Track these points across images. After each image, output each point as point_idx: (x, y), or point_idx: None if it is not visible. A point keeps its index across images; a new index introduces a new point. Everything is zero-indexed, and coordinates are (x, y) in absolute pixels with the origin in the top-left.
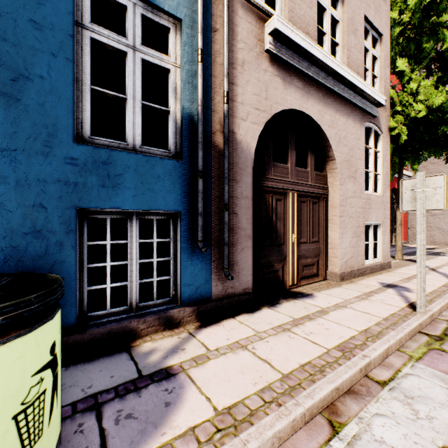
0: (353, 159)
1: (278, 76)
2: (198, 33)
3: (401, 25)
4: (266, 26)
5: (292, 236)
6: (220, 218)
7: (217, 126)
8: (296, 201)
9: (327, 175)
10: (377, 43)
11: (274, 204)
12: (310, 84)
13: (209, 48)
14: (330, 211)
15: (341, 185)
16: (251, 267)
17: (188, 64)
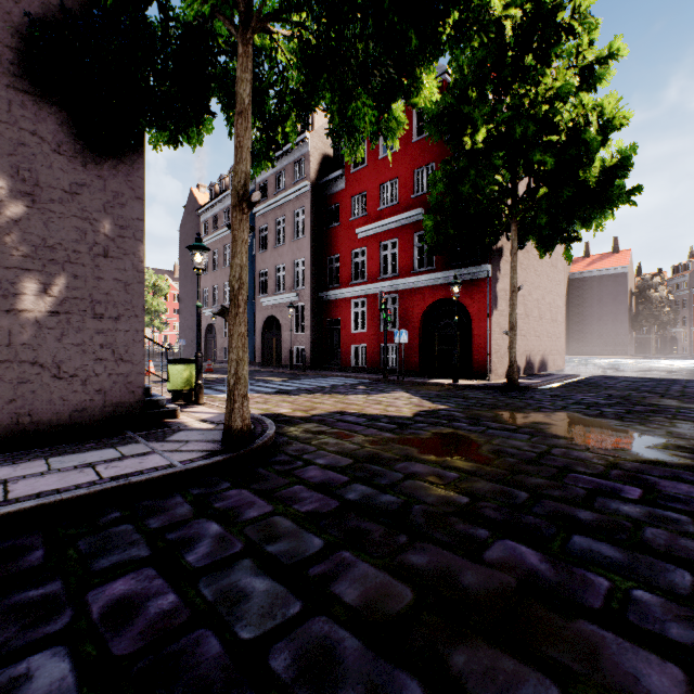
0: None
1: None
2: None
3: None
4: None
5: None
6: None
7: None
8: None
9: None
10: None
11: None
12: None
13: None
14: None
15: None
16: None
17: None
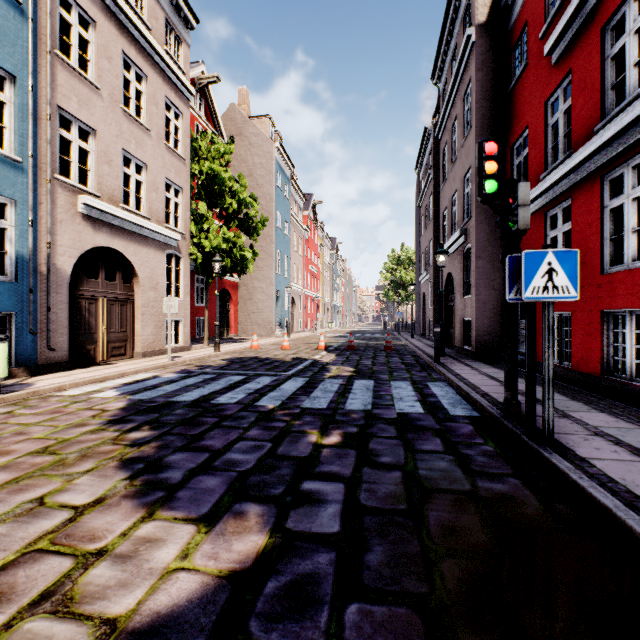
0: (155, 276)
1: (90, 226)
2: (30, 210)
3: (201, 180)
4: (80, 197)
5: (103, 327)
6: (45, 315)
7: (42, 261)
8: (106, 304)
9: (135, 286)
10: (180, 193)
11: (88, 306)
12: (117, 229)
13: (37, 215)
14: (136, 311)
15: (144, 294)
16: (68, 346)
17: (22, 225)
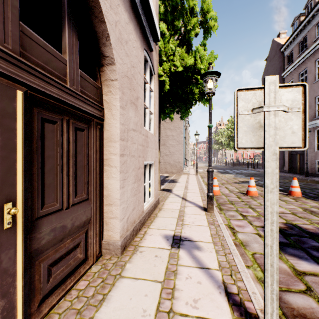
0: (135, 81)
1: None
2: None
3: None
4: None
5: (3, 210)
6: None
7: None
8: (23, 114)
9: (103, 89)
10: None
11: None
12: None
13: None
14: (106, 147)
15: (122, 109)
16: None
17: None
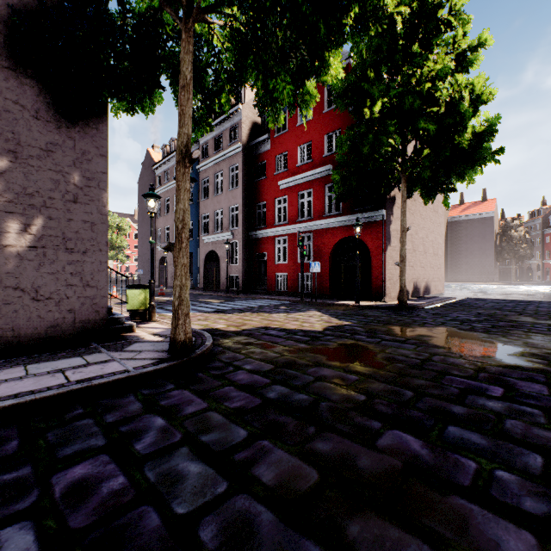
0: None
1: None
2: None
3: None
4: None
5: None
6: None
7: None
8: None
9: None
10: None
11: None
12: None
13: None
14: None
15: None
16: None
17: None
